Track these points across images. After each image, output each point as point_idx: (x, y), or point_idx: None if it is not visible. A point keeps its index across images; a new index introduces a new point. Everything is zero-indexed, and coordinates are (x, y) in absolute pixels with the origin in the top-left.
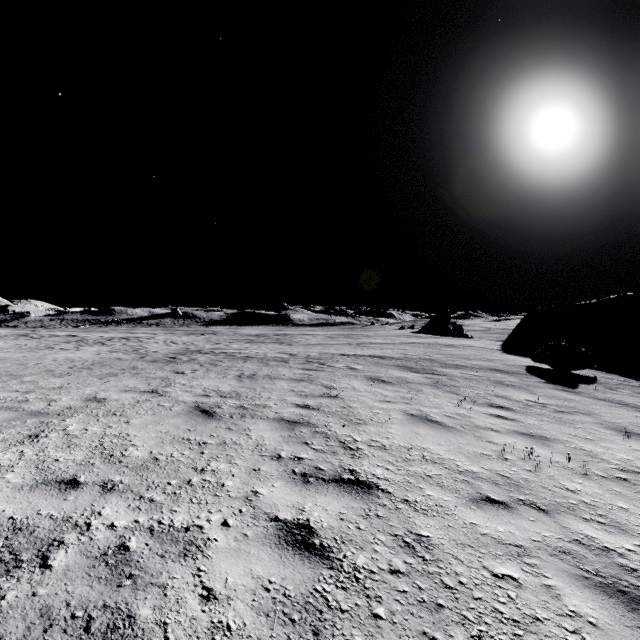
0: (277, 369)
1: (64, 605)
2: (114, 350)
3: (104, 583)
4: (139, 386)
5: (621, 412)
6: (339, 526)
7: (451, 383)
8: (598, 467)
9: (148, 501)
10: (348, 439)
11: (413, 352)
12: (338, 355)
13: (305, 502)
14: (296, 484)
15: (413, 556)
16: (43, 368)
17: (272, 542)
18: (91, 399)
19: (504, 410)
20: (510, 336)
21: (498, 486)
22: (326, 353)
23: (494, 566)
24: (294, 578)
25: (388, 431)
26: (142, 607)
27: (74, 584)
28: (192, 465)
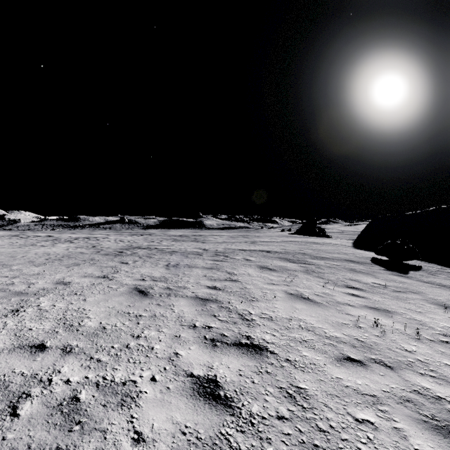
0: (194, 260)
1: (26, 447)
2: (79, 246)
3: (58, 428)
4: (95, 273)
5: (440, 291)
6: (238, 380)
7: (318, 270)
8: (427, 333)
9: (96, 361)
10: (245, 312)
11: (291, 248)
12: (237, 250)
13: (213, 361)
14: (207, 347)
15: (294, 405)
16: (27, 259)
17: (188, 394)
18: (59, 282)
19: (357, 290)
20: (359, 236)
21: (355, 348)
22: (229, 248)
23: (356, 412)
24: (204, 423)
25: (274, 306)
26: (87, 449)
27: (35, 429)
28: (130, 333)
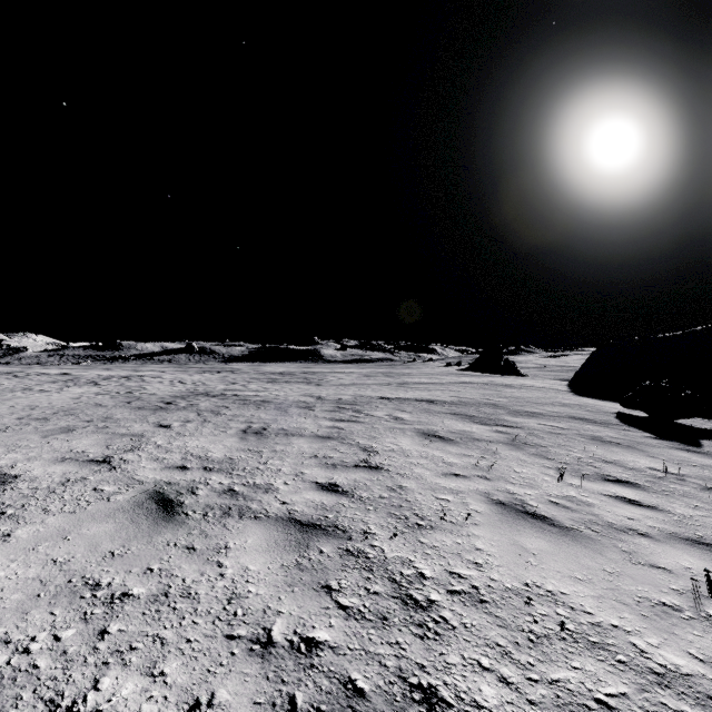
0: (297, 420)
1: None
2: (103, 392)
3: None
4: (90, 450)
5: None
6: None
7: (533, 440)
8: None
9: None
10: (407, 572)
11: (468, 394)
12: (377, 399)
13: None
14: None
15: None
16: None
17: None
18: None
19: (629, 487)
20: (577, 374)
21: None
22: (362, 396)
23: None
24: None
25: (473, 545)
26: None
27: None
28: (53, 689)
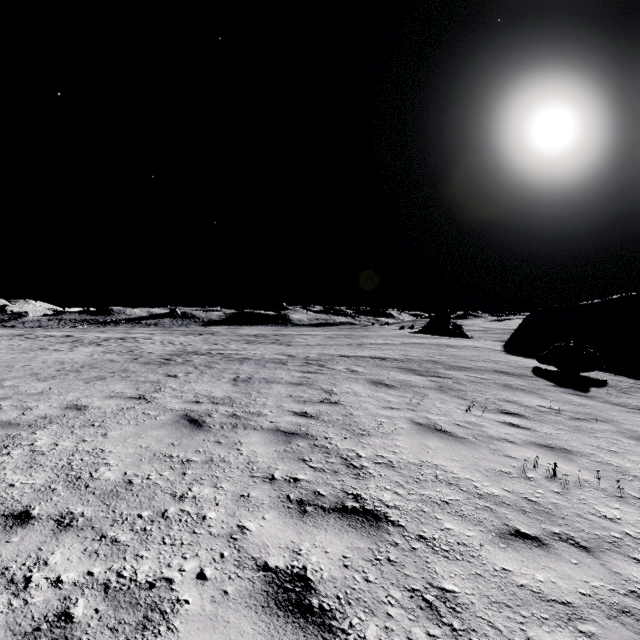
0: (274, 372)
1: None
2: (108, 351)
3: None
4: (126, 391)
5: None
6: (343, 577)
7: (457, 387)
8: (632, 487)
9: (110, 542)
10: (351, 454)
11: (415, 353)
12: (338, 356)
13: (301, 541)
14: (291, 515)
15: (438, 624)
16: (29, 371)
17: (258, 603)
18: (71, 407)
19: (516, 417)
20: (512, 336)
21: (526, 514)
22: (326, 354)
23: (542, 638)
24: None
25: (395, 444)
26: None
27: None
28: (170, 490)
